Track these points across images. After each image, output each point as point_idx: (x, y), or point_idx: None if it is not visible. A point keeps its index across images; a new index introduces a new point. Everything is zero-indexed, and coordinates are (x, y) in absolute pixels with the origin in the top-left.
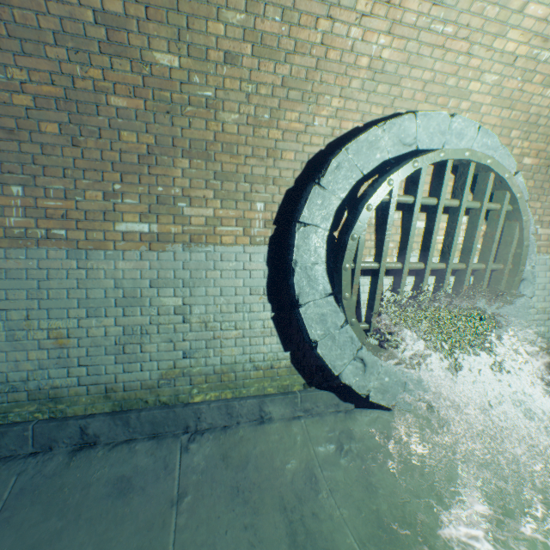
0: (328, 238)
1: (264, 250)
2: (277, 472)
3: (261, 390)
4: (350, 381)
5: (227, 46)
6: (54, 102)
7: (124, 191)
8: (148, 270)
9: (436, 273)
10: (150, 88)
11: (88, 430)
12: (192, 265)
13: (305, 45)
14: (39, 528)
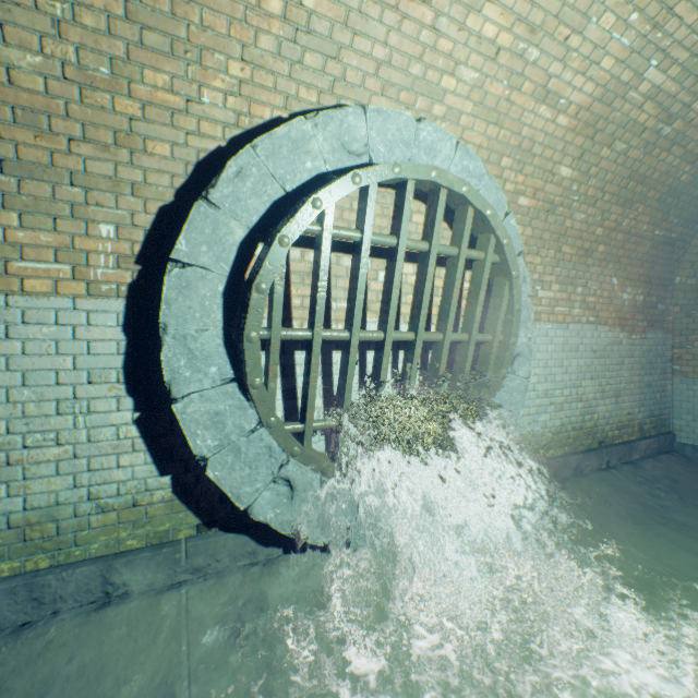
0: (228, 289)
1: (118, 306)
2: None
3: (114, 546)
4: (267, 517)
5: None
6: None
7: None
8: None
9: (406, 346)
10: None
11: None
12: None
13: None
14: None
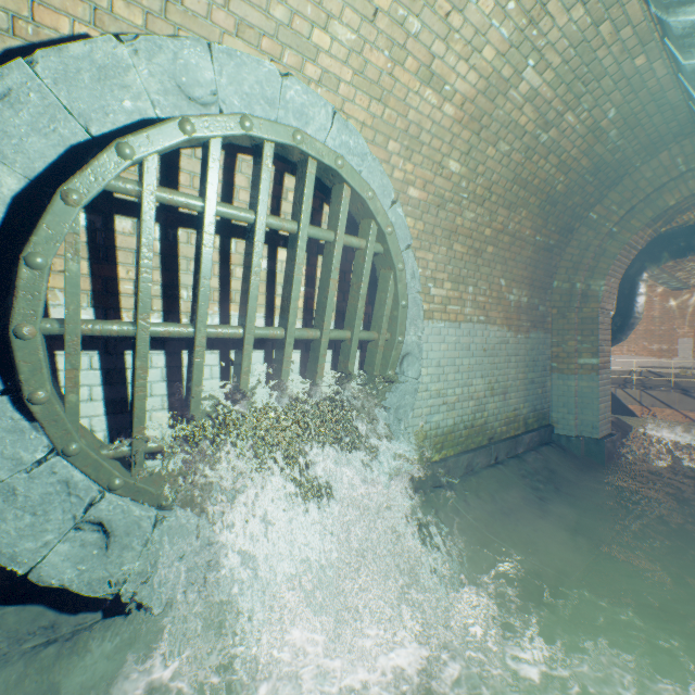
0: None
1: None
2: None
3: None
4: (64, 579)
5: None
6: None
7: None
8: None
9: (277, 345)
10: None
11: None
12: None
13: None
14: None
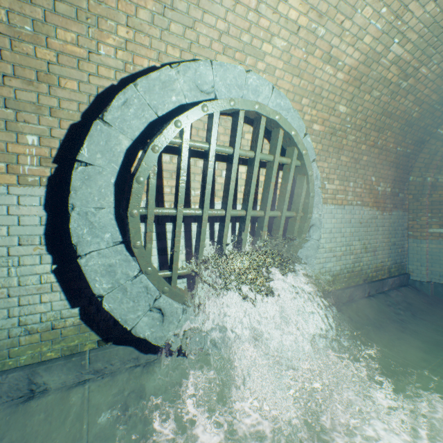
0: (118, 181)
1: (40, 192)
2: None
3: (38, 357)
4: (145, 334)
5: None
6: None
7: None
8: None
9: (240, 220)
10: None
11: None
12: None
13: None
14: None
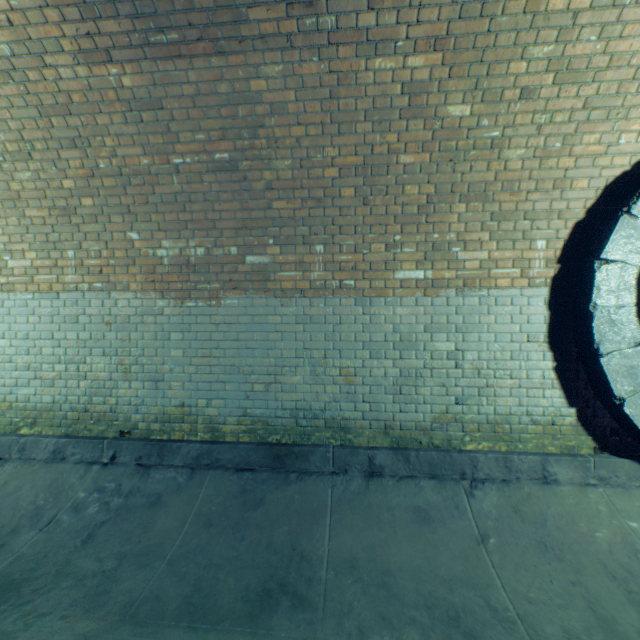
0: (639, 276)
1: (543, 292)
2: (585, 537)
3: (539, 448)
4: None
5: (524, 82)
6: (353, 170)
7: (402, 241)
8: (422, 315)
9: None
10: (437, 141)
11: (374, 461)
12: (464, 310)
13: (622, 56)
14: (367, 533)
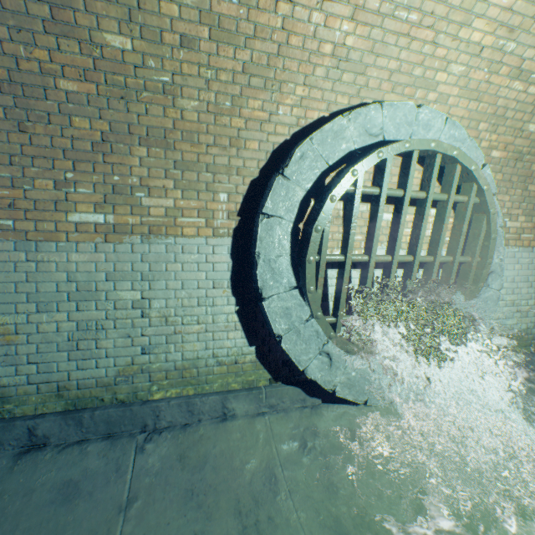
0: (293, 230)
1: (228, 242)
2: (235, 472)
3: (225, 386)
4: (315, 376)
5: (182, 29)
6: None
7: (77, 180)
8: (104, 262)
9: (405, 266)
10: (102, 72)
11: (36, 431)
12: (151, 257)
13: (265, 29)
14: None
